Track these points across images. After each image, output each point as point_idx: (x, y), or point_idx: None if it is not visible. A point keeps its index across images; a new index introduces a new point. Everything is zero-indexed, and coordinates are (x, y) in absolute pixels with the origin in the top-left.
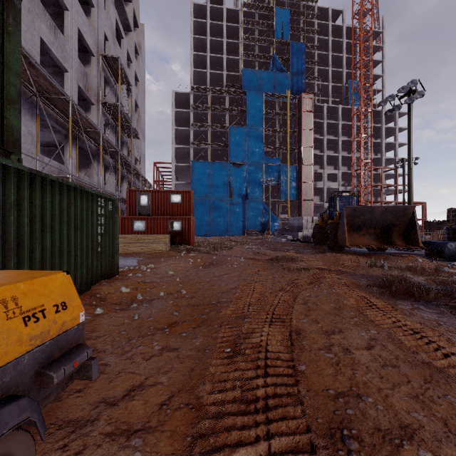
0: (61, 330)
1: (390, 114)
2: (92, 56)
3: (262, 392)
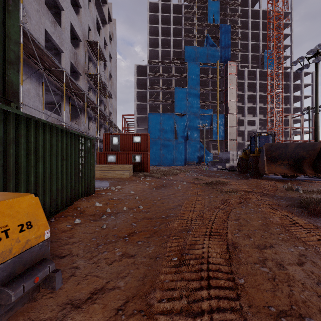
0: (25, 248)
1: (300, 72)
2: (80, 42)
3: (207, 304)
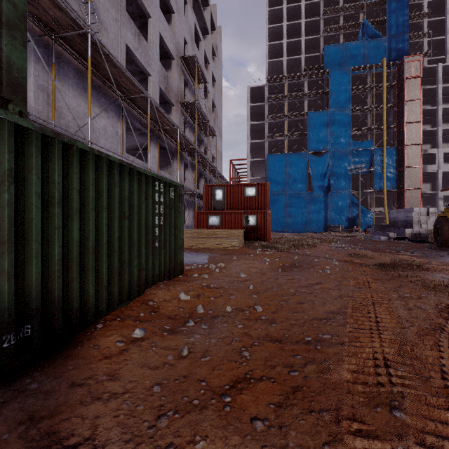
0: None
1: None
2: (172, 60)
3: None
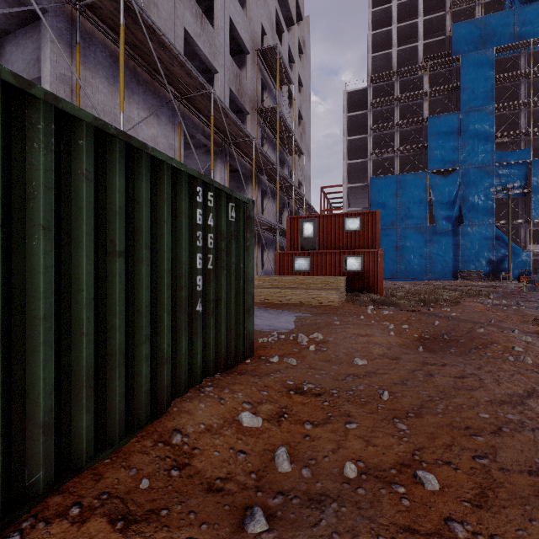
0: None
1: None
2: (247, 55)
3: None
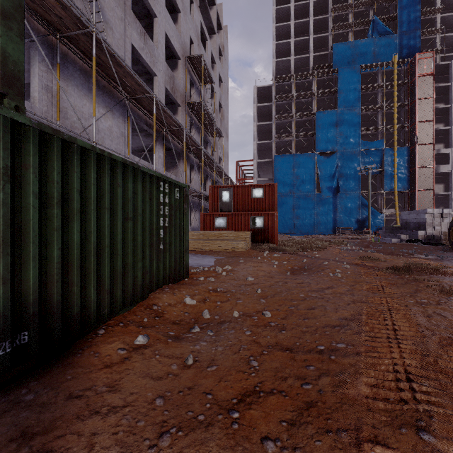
0: None
1: None
2: (178, 60)
3: None
